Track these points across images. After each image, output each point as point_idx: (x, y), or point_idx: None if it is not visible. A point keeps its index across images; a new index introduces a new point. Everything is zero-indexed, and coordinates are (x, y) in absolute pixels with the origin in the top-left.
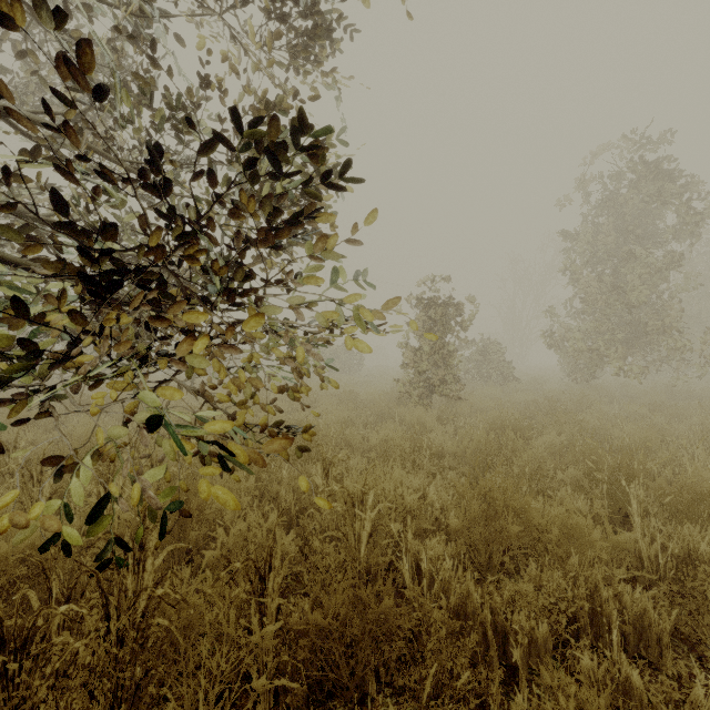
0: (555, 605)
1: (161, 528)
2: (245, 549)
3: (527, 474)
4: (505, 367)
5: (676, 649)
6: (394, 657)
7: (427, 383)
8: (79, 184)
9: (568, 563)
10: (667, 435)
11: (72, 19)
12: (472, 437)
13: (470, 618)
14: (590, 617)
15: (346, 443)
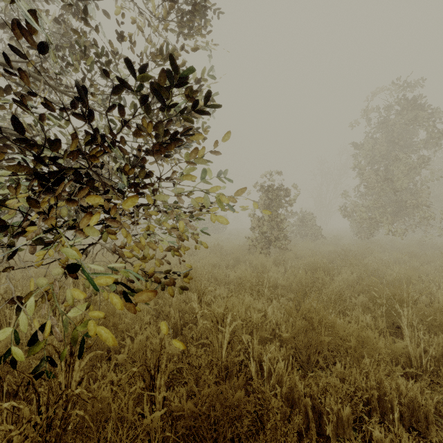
0: (353, 391)
1: (83, 342)
2: (145, 353)
3: (332, 299)
4: (316, 229)
5: (436, 422)
6: (244, 431)
7: (267, 239)
8: (25, 104)
9: (362, 362)
10: (421, 273)
11: (34, 1)
12: (295, 275)
13: (296, 402)
14: (378, 400)
15: (214, 278)
